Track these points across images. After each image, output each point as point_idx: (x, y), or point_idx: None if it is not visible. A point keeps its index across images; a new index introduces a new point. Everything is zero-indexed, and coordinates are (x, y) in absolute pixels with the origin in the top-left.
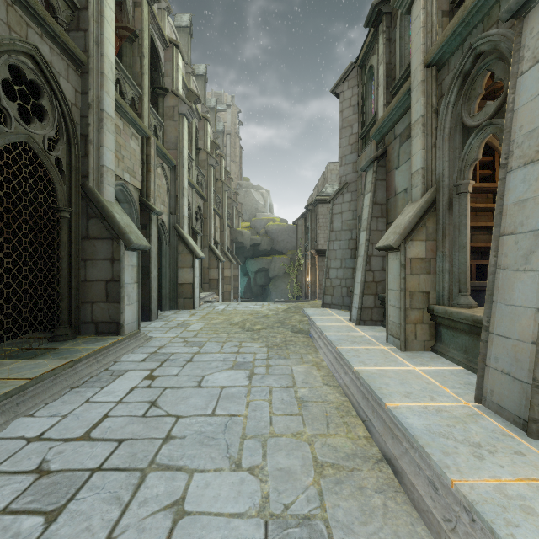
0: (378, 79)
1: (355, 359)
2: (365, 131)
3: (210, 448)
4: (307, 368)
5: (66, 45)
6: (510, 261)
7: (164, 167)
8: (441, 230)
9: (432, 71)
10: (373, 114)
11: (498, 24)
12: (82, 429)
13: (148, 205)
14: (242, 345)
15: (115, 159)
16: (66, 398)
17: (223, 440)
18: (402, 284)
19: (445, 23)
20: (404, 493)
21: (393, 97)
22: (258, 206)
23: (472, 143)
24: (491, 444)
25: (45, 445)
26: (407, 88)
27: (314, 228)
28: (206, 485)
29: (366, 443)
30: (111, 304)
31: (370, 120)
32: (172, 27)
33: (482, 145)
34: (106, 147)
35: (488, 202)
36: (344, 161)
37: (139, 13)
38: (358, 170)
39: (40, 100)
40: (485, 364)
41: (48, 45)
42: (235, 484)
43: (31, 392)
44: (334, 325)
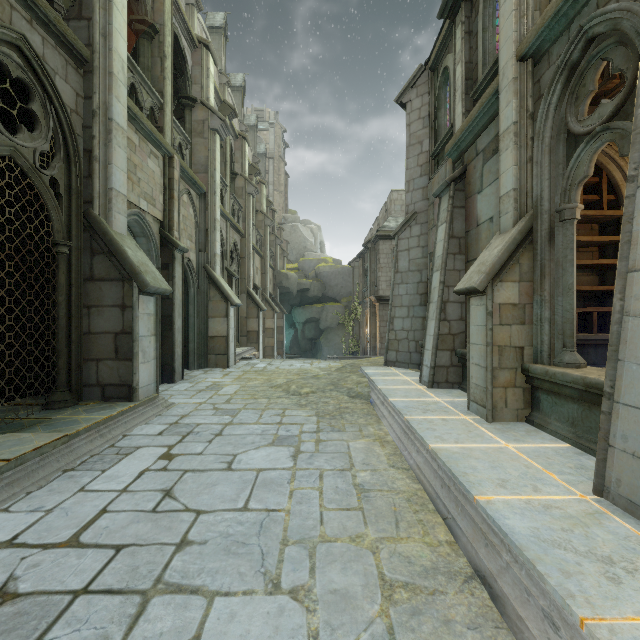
0: (455, 83)
1: (430, 433)
2: (439, 149)
3: (238, 559)
4: (368, 444)
5: (64, 35)
6: None
7: (191, 194)
8: (539, 268)
9: (527, 65)
10: (448, 127)
11: None
12: (69, 529)
13: (171, 239)
14: (286, 414)
15: (129, 182)
16: (55, 486)
17: (257, 546)
18: (490, 337)
19: (544, 4)
20: (508, 629)
21: (474, 104)
22: (307, 244)
23: (581, 155)
24: (627, 558)
25: (16, 555)
26: (493, 89)
27: (374, 270)
28: (231, 617)
29: (450, 551)
30: (121, 362)
31: (444, 134)
32: (202, 27)
33: (594, 157)
34: (116, 166)
35: (592, 235)
36: (411, 186)
37: (159, 3)
38: (429, 197)
39: (30, 104)
40: (608, 443)
41: (40, 34)
42: (271, 616)
43: (8, 477)
44: (401, 388)
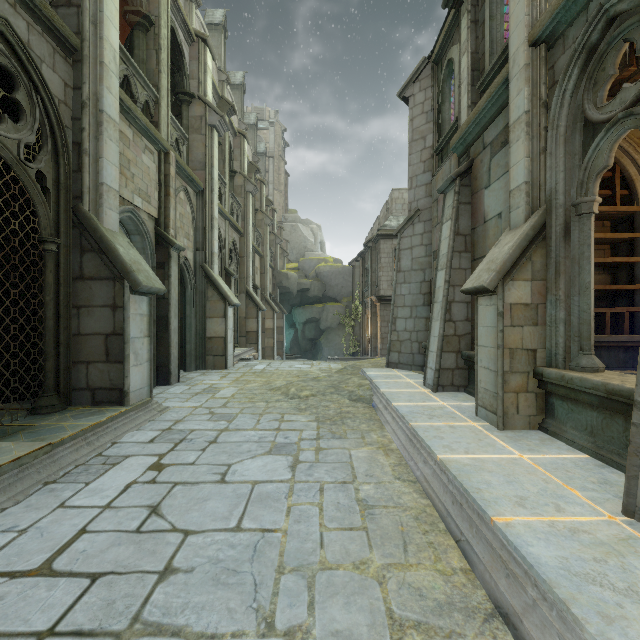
0: (460, 74)
1: (438, 441)
2: (443, 144)
3: (228, 591)
4: (371, 453)
5: (51, 21)
6: None
7: (189, 191)
8: (554, 265)
9: (540, 50)
10: (453, 121)
11: None
12: (42, 554)
13: (166, 237)
14: (285, 419)
15: (122, 178)
16: (34, 501)
17: (250, 574)
18: (500, 339)
19: None
20: None
21: (481, 96)
22: (308, 244)
23: (601, 144)
24: None
25: None
26: (503, 77)
27: (375, 270)
28: None
29: (466, 581)
30: (112, 365)
31: (449, 128)
32: (201, 23)
33: (614, 146)
34: (107, 160)
35: (604, 232)
36: (414, 182)
37: None
38: (433, 194)
39: (14, 93)
40: (639, 459)
41: (24, 19)
42: None
43: None
44: (404, 391)
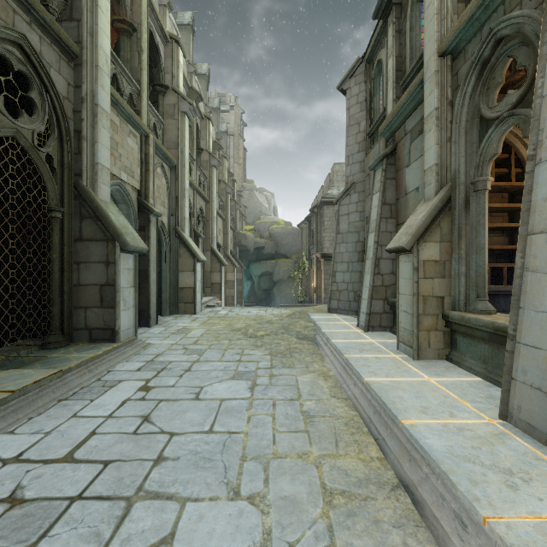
0: (387, 73)
1: (365, 369)
2: (374, 129)
3: (205, 472)
4: (313, 378)
5: (58, 34)
6: (540, 263)
7: (164, 167)
8: (457, 230)
9: (447, 60)
10: (382, 111)
11: (521, 4)
12: (65, 448)
13: (147, 205)
14: (245, 353)
15: (112, 157)
16: (52, 412)
17: (221, 461)
18: (415, 288)
19: (461, 9)
20: (426, 528)
21: (403, 91)
22: (262, 209)
23: (492, 136)
24: (524, 470)
25: (21, 468)
26: (419, 80)
27: (319, 231)
28: (200, 518)
29: (380, 465)
30: (106, 309)
31: (378, 116)
32: (173, 24)
33: (502, 138)
34: (101, 144)
35: (503, 202)
36: (350, 160)
37: (137, 5)
38: (365, 169)
39: (29, 93)
40: (511, 377)
41: (37, 34)
42: (232, 517)
43: (13, 405)
44: (341, 331)
